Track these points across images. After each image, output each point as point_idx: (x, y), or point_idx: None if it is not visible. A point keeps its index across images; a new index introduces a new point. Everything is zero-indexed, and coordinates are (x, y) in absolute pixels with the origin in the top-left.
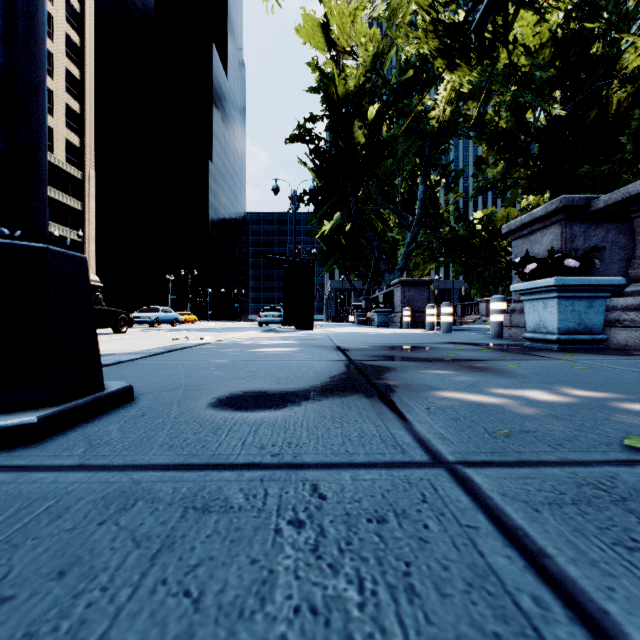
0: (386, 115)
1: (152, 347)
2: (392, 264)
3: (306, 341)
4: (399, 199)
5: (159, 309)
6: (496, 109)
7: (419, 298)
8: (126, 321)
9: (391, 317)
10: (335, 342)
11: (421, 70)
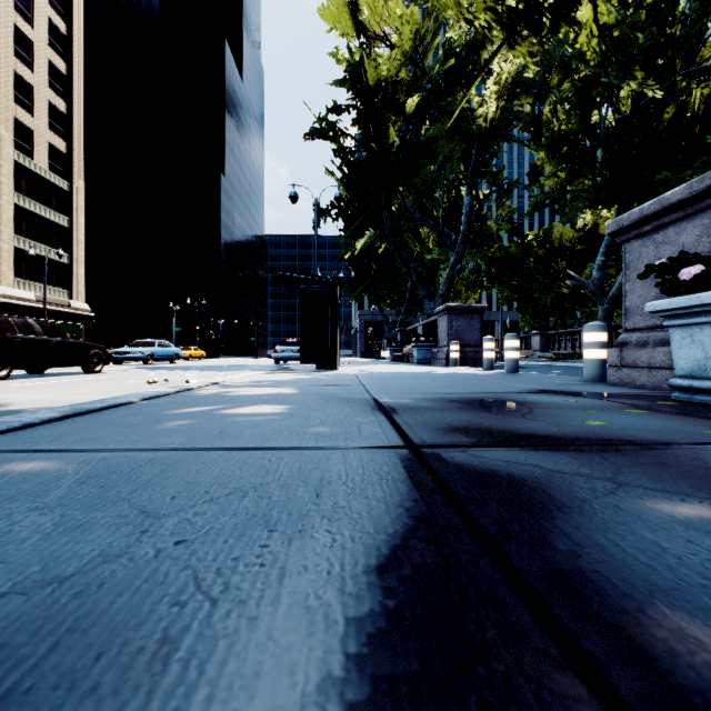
0: (426, 114)
1: (103, 396)
2: (430, 292)
3: (326, 389)
4: (441, 213)
5: (155, 343)
6: (554, 108)
7: (469, 329)
8: (101, 357)
9: (433, 352)
10: (370, 391)
11: (466, 62)
